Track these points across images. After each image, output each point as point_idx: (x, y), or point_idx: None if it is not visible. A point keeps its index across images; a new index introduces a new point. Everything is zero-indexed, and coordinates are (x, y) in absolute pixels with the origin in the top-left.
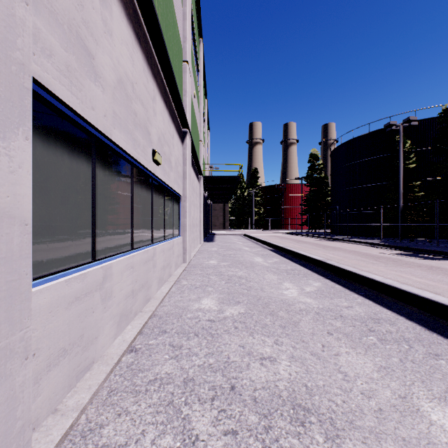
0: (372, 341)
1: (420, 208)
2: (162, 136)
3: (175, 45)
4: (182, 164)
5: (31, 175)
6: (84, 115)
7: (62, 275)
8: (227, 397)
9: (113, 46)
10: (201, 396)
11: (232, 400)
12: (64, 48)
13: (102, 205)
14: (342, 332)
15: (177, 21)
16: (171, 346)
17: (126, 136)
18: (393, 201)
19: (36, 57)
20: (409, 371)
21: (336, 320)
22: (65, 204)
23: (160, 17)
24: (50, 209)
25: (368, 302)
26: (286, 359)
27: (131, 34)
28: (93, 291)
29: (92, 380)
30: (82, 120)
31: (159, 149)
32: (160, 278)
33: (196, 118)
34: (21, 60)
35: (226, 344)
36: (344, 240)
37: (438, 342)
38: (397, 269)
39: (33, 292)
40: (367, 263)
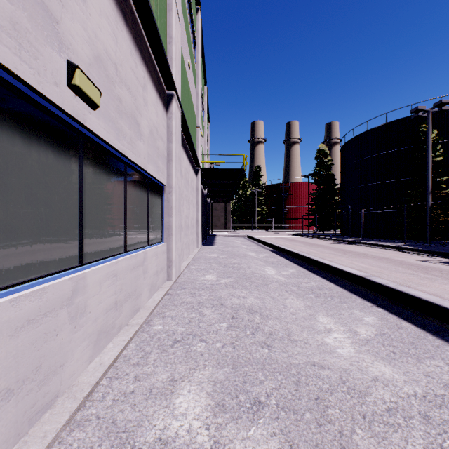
0: None
1: None
2: (111, 63)
3: None
4: (166, 141)
5: None
6: None
7: None
8: None
9: None
10: None
11: None
12: None
13: None
14: None
15: None
16: None
17: None
18: (416, 199)
19: None
20: None
21: None
22: None
23: None
24: None
25: None
26: None
27: None
28: None
29: None
30: None
31: (98, 79)
32: (103, 329)
33: (191, 96)
34: None
35: None
36: (363, 243)
37: None
38: None
39: None
40: (421, 278)
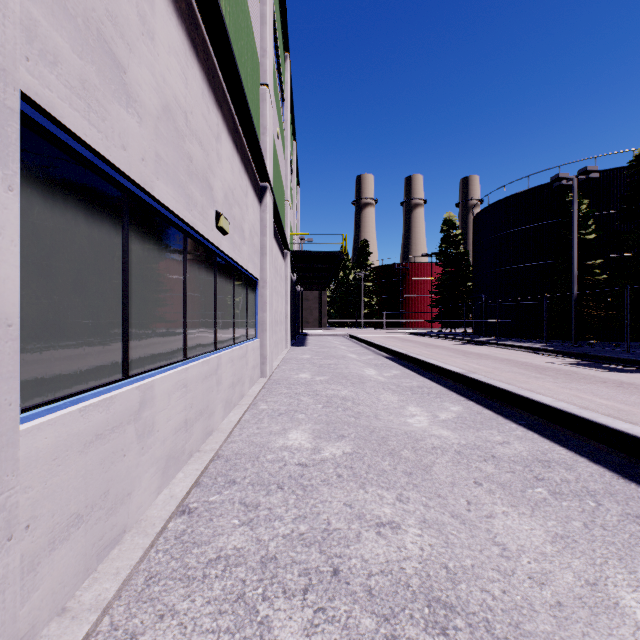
0: (541, 496)
1: (602, 298)
2: (231, 192)
3: (249, 60)
4: (260, 234)
5: (18, 246)
6: (110, 158)
7: (75, 401)
8: (328, 587)
9: (156, 56)
10: (288, 586)
11: (335, 593)
12: (78, 53)
13: (139, 294)
14: (496, 482)
15: (252, 25)
16: (242, 505)
17: (176, 190)
18: (564, 288)
19: (30, 63)
20: (598, 542)
21: (486, 463)
22: (80, 292)
23: (228, 17)
24: (55, 300)
25: (532, 435)
26: (415, 525)
27: (183, 40)
28: (124, 424)
29: (122, 560)
30: (108, 165)
31: (225, 211)
32: (228, 400)
33: (280, 168)
34: (0, 63)
35: (325, 501)
36: (493, 343)
37: (639, 497)
38: (572, 387)
39: (26, 429)
40: (528, 377)
